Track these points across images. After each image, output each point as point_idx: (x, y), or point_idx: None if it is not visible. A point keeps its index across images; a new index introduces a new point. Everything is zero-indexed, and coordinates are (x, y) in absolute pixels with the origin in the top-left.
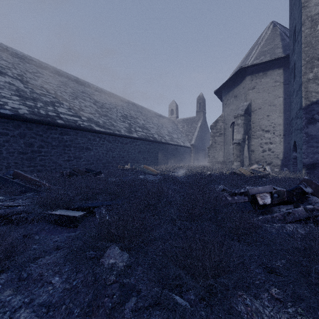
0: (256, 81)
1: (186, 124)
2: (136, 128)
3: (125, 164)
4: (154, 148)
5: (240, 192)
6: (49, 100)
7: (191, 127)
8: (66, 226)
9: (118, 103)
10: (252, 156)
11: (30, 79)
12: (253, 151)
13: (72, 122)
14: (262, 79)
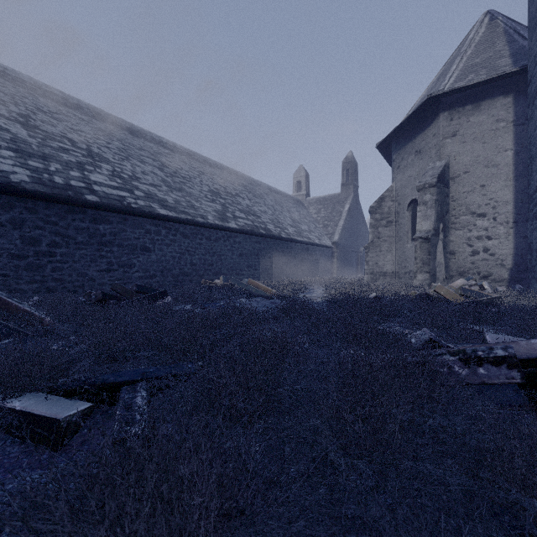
0: (460, 121)
1: (323, 207)
2: (235, 213)
3: (215, 277)
4: (267, 249)
5: (495, 357)
6: (74, 160)
7: (333, 212)
8: (35, 442)
9: (205, 169)
10: (452, 262)
11: (43, 122)
12: (453, 253)
13: (115, 199)
14: (471, 118)
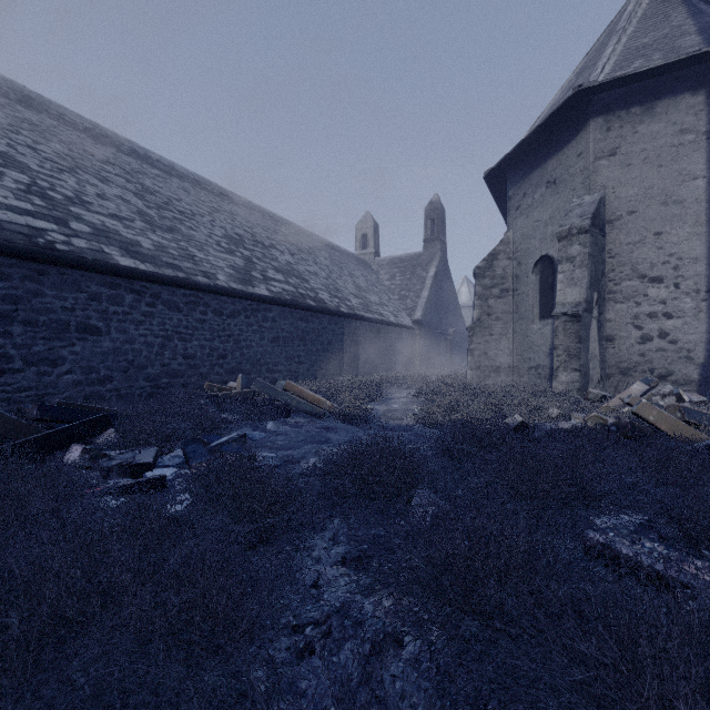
0: (622, 132)
1: (399, 272)
2: (267, 273)
3: (229, 376)
4: (319, 330)
5: None
6: None
7: (413, 279)
8: None
9: (222, 205)
10: (610, 353)
11: None
12: (612, 338)
13: (18, 232)
14: (640, 127)
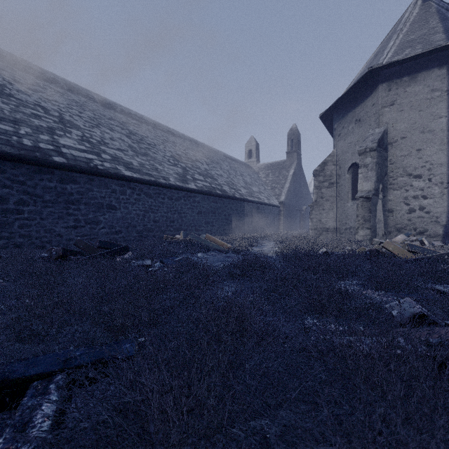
0: (398, 91)
1: (271, 172)
2: (194, 176)
3: (176, 232)
4: (223, 207)
5: None
6: (45, 125)
7: (279, 176)
8: None
9: (168, 138)
10: (390, 219)
11: (18, 91)
12: (391, 211)
13: (82, 161)
14: (408, 88)
